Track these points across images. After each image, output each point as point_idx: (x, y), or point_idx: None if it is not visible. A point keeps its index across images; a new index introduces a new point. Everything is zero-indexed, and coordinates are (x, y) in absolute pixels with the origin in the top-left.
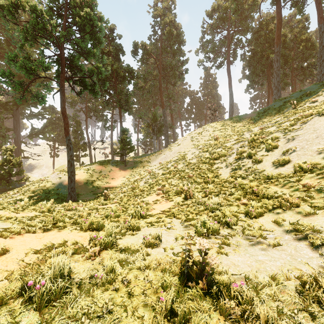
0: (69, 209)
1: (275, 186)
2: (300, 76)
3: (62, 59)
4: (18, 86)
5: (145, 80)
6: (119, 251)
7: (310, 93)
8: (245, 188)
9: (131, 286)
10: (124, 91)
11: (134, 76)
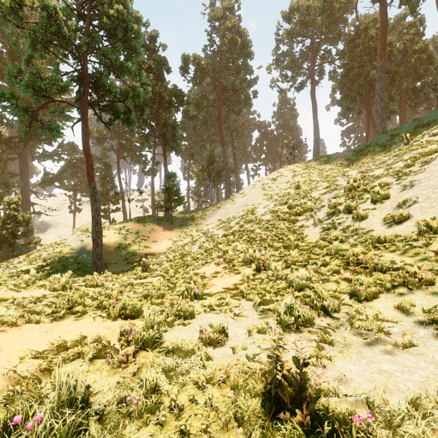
0: (92, 285)
1: (391, 252)
2: (412, 101)
3: (84, 76)
4: (23, 113)
5: (198, 107)
6: (164, 353)
7: (429, 123)
8: (346, 255)
9: (186, 417)
10: (170, 122)
11: (183, 101)
